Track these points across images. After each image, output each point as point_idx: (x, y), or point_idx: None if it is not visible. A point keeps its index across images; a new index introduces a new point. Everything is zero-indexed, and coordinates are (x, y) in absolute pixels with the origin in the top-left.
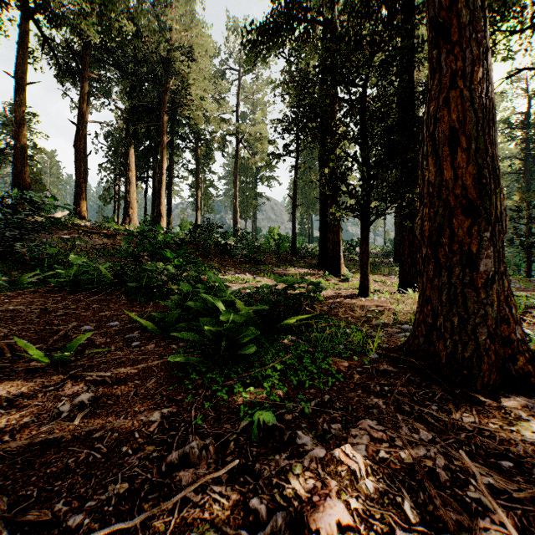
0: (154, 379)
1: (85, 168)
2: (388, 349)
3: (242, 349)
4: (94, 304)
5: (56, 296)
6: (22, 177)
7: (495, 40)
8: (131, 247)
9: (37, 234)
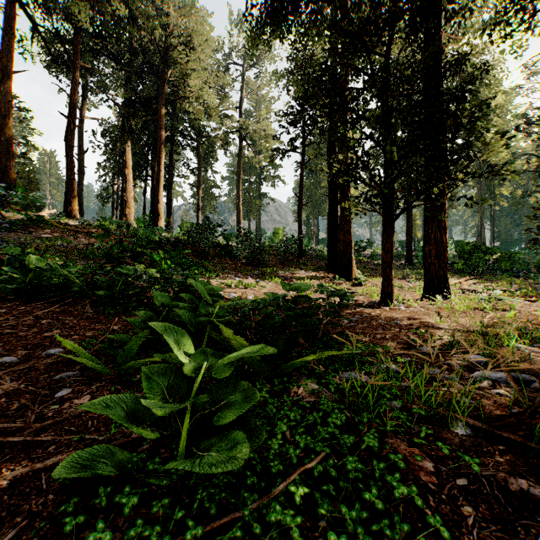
0: (12, 529)
1: (81, 166)
2: (488, 417)
3: (219, 441)
4: (46, 319)
5: (2, 307)
6: (8, 173)
7: (534, 8)
8: (107, 245)
9: (13, 233)
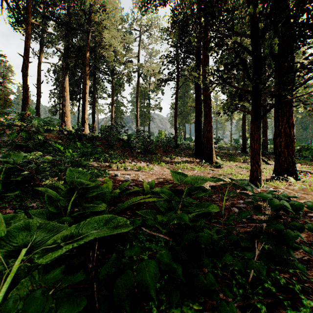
0: None
1: (39, 92)
2: None
3: None
4: None
5: None
6: None
7: None
8: None
9: None
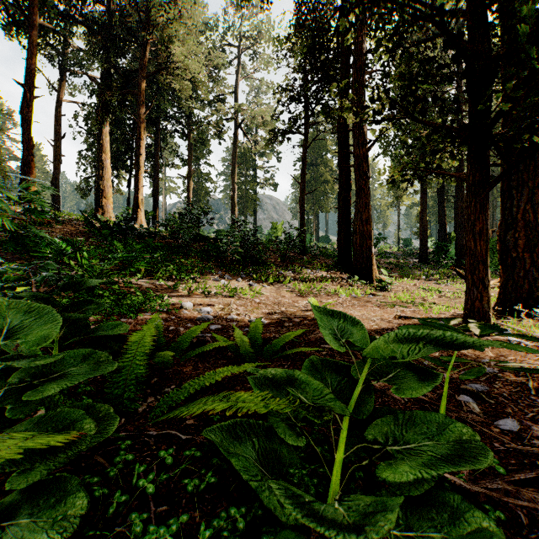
0: None
1: (57, 153)
2: None
3: None
4: None
5: None
6: None
7: None
8: None
9: None
